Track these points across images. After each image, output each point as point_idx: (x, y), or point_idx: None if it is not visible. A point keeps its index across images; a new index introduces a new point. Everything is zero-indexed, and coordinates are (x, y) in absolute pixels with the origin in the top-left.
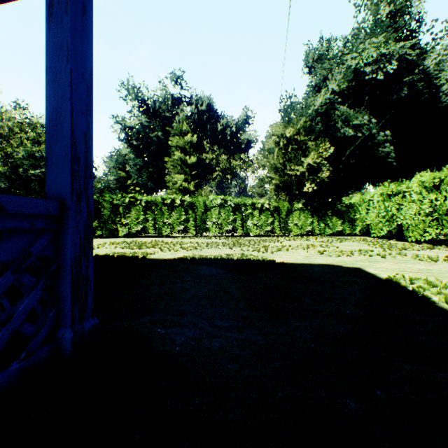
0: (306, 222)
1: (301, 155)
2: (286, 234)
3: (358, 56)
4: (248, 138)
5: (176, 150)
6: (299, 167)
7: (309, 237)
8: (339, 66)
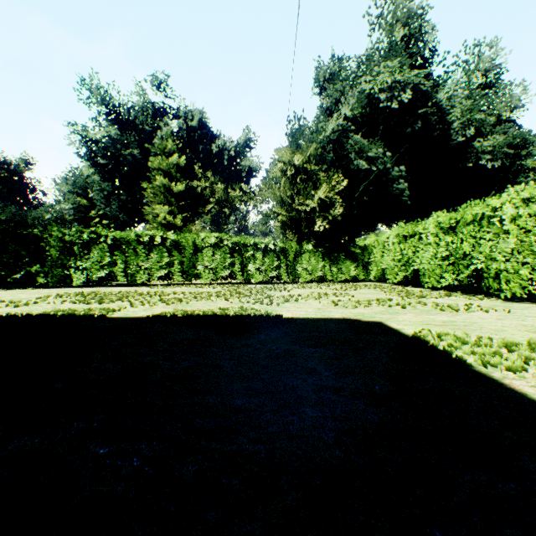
0: (318, 267)
1: (311, 187)
2: (295, 280)
3: (372, 80)
4: (249, 165)
5: (157, 173)
6: (309, 202)
7: (321, 284)
8: (352, 89)
